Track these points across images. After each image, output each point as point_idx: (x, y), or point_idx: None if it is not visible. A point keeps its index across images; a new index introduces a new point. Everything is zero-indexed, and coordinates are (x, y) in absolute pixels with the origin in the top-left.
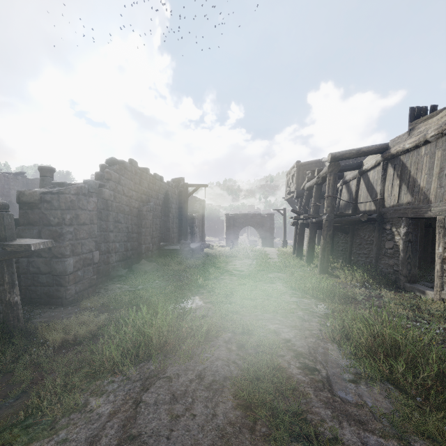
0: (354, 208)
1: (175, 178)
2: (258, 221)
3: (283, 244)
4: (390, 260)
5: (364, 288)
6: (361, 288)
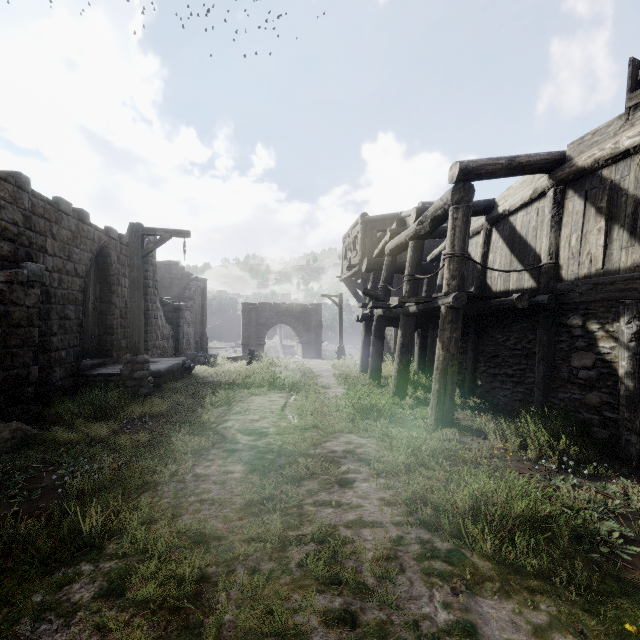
0: (480, 286)
1: None
2: (296, 315)
3: (338, 353)
4: (588, 393)
5: (585, 482)
6: (556, 471)
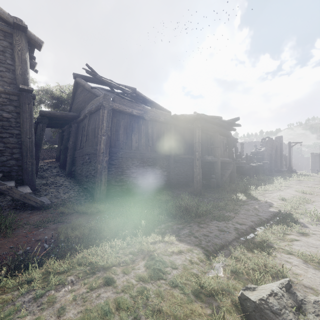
0: None
1: (277, 136)
2: None
3: None
4: None
5: None
6: None
